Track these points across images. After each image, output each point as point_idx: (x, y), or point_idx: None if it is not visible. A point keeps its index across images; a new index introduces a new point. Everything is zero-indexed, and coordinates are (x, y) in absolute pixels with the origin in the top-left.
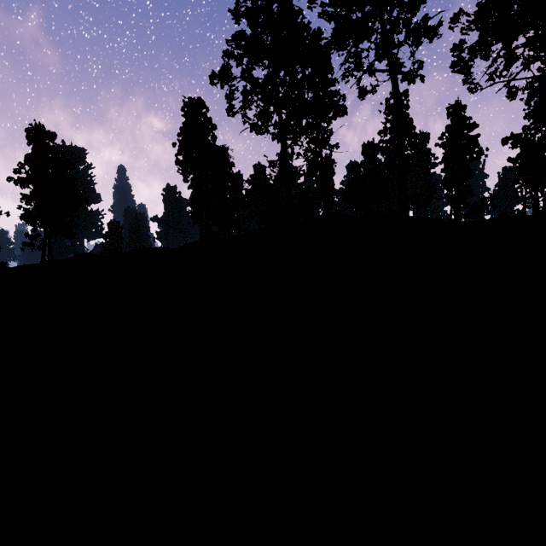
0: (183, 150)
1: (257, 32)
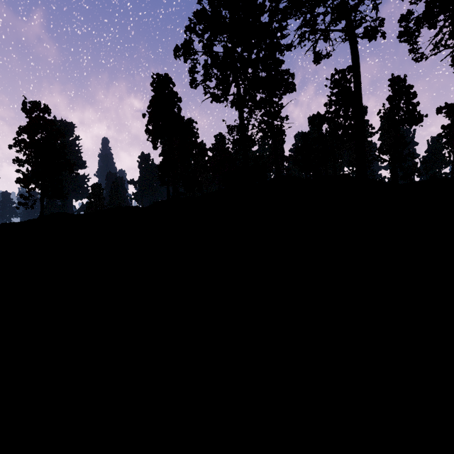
0: (152, 120)
1: (216, 6)
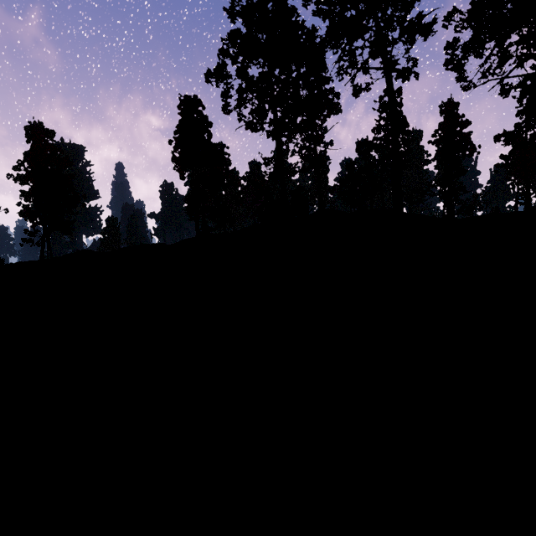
0: (180, 147)
1: (252, 31)
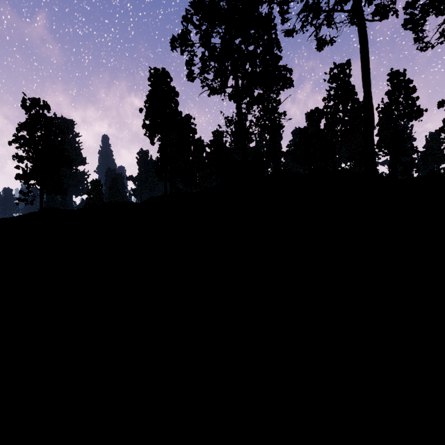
0: (149, 115)
1: None
